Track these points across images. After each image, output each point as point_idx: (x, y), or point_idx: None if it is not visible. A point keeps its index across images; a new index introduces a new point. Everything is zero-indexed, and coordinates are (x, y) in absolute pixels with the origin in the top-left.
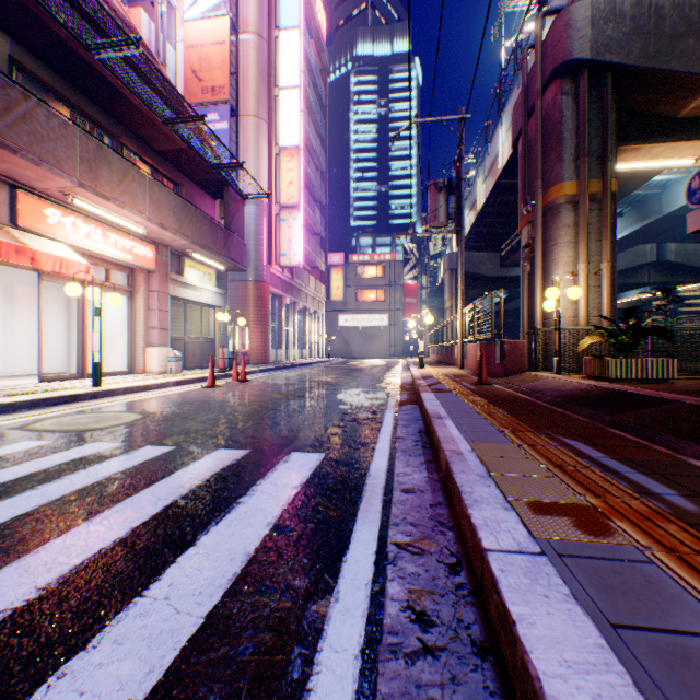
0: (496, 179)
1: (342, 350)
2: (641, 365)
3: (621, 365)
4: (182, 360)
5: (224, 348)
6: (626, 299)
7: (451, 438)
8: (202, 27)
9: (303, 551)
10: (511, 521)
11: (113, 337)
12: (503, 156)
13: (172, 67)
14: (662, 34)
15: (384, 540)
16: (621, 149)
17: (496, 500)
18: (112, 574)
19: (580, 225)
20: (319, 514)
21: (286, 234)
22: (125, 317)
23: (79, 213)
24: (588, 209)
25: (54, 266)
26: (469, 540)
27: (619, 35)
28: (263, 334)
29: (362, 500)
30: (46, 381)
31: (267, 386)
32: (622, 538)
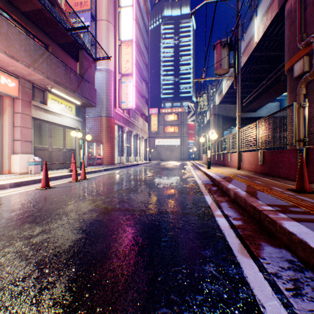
0: (250, 52)
1: (157, 157)
2: None
3: None
4: (40, 164)
5: None
6: None
7: None
8: None
9: None
10: None
11: None
12: (258, 35)
13: None
14: None
15: None
16: None
17: None
18: None
19: None
20: None
21: (124, 90)
22: None
23: None
24: None
25: None
26: None
27: None
28: (110, 147)
29: None
30: None
31: (93, 187)
32: None
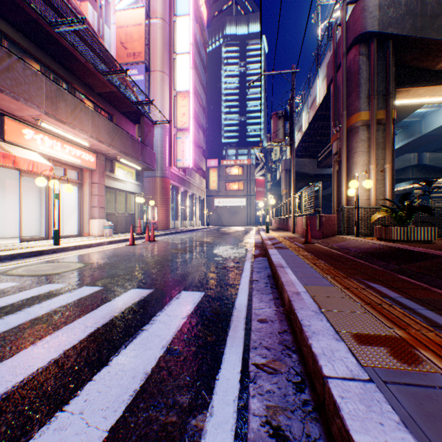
0: (315, 112)
1: (217, 221)
2: (413, 231)
3: (400, 231)
4: (113, 227)
5: (141, 220)
6: (397, 188)
7: (291, 282)
8: (127, 15)
9: (187, 371)
10: (342, 350)
11: (69, 213)
12: (320, 97)
13: (108, 40)
14: (425, 15)
15: (246, 361)
16: (398, 90)
17: (328, 332)
18: (42, 391)
19: (371, 140)
20: (200, 339)
21: (180, 147)
22: (76, 200)
23: (45, 132)
24: (377, 129)
25: (28, 166)
26: (310, 364)
27: (397, 16)
28: (166, 210)
29: (230, 328)
30: (24, 241)
31: (168, 244)
32: (430, 367)
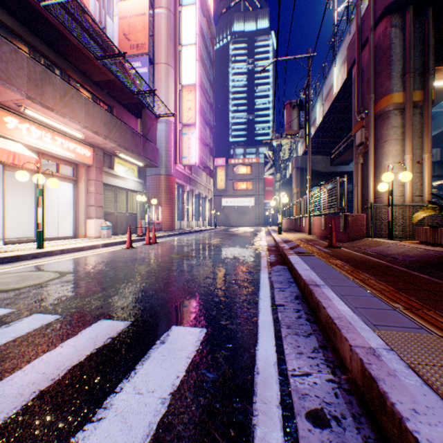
0: (331, 103)
1: (224, 221)
2: None
3: None
4: (111, 228)
5: (143, 220)
6: None
7: (346, 319)
8: (130, 5)
9: None
10: None
11: (64, 212)
12: (337, 86)
13: (110, 32)
14: None
15: None
16: (435, 69)
17: None
18: None
19: (406, 126)
20: None
21: (186, 143)
22: (72, 198)
23: (33, 122)
24: (412, 113)
25: (8, 158)
26: None
27: None
28: (170, 210)
29: None
30: (8, 243)
31: (169, 248)
32: None
